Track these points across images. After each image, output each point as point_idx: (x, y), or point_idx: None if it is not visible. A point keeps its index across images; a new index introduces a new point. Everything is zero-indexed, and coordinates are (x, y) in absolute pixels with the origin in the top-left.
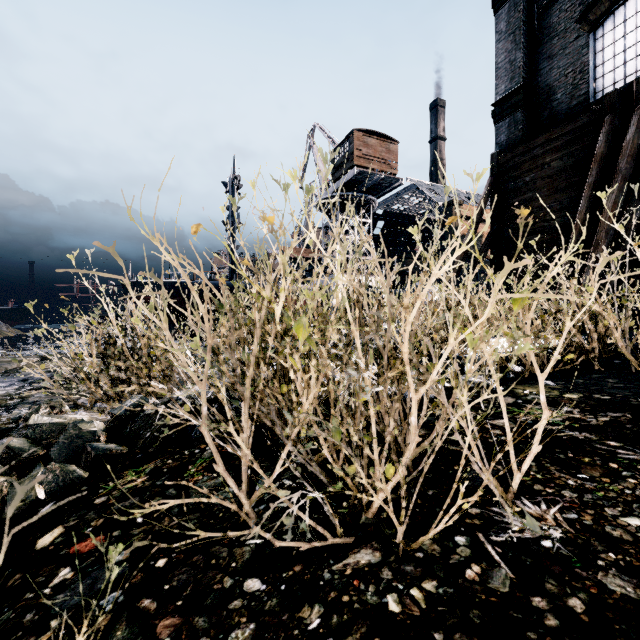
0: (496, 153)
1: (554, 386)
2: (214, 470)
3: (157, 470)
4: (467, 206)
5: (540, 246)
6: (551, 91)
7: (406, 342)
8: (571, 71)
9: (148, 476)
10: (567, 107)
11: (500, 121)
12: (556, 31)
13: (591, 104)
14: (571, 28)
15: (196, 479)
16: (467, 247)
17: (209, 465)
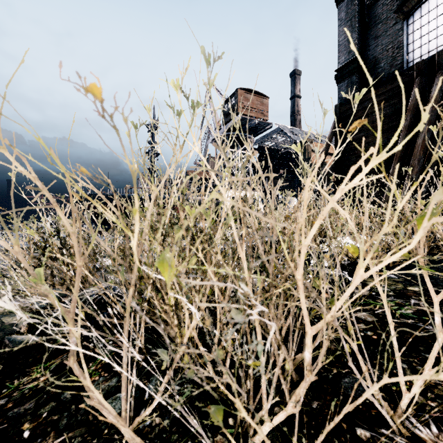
0: (338, 104)
1: (397, 279)
2: (111, 369)
3: (61, 366)
4: (316, 143)
5: (369, 170)
6: (377, 61)
7: (300, 268)
8: (391, 47)
9: (51, 373)
10: (388, 72)
11: (341, 82)
12: (380, 19)
13: (405, 70)
14: (391, 17)
15: (92, 380)
16: (389, 154)
17: (107, 362)
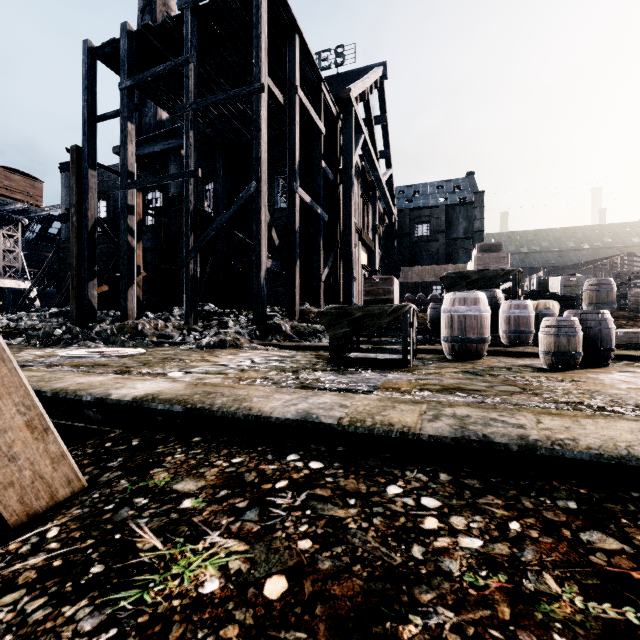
0: (58, 239)
1: None
2: None
3: None
4: None
5: None
6: None
7: None
8: None
9: None
10: None
11: (63, 223)
12: None
13: None
14: None
15: None
16: None
17: None
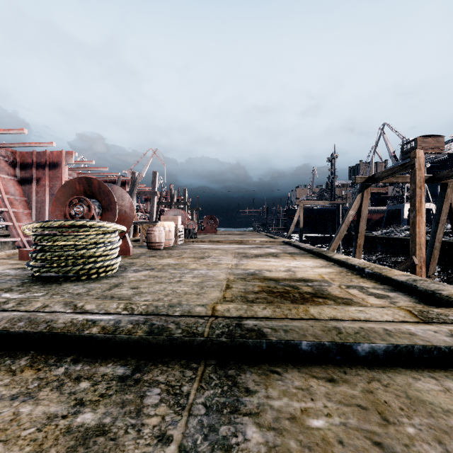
0: None
1: None
2: None
3: None
4: None
5: None
6: None
7: None
8: None
9: None
10: None
11: None
12: None
13: None
14: None
15: None
16: None
17: None
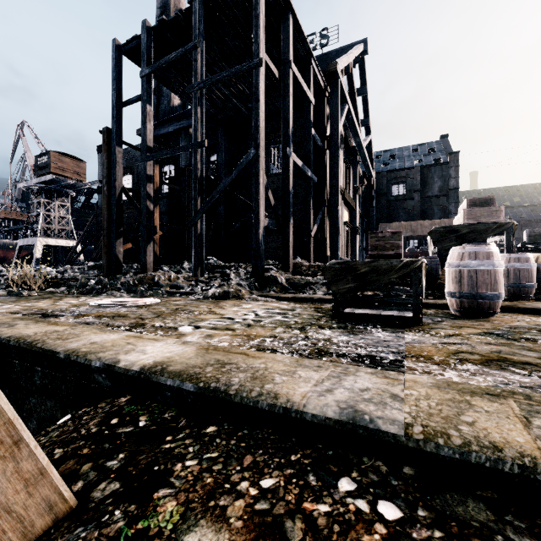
0: (96, 206)
1: None
2: None
3: None
4: None
5: None
6: None
7: None
8: None
9: None
10: None
11: (99, 194)
12: None
13: None
14: None
15: None
16: None
17: None
